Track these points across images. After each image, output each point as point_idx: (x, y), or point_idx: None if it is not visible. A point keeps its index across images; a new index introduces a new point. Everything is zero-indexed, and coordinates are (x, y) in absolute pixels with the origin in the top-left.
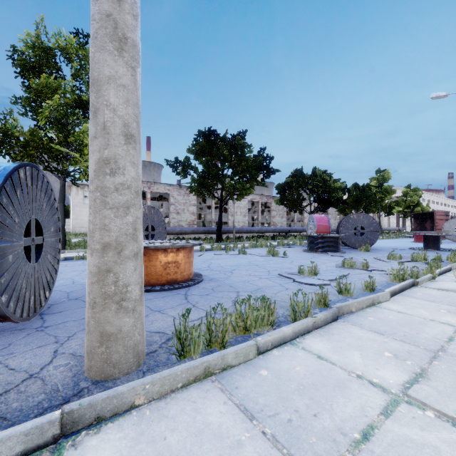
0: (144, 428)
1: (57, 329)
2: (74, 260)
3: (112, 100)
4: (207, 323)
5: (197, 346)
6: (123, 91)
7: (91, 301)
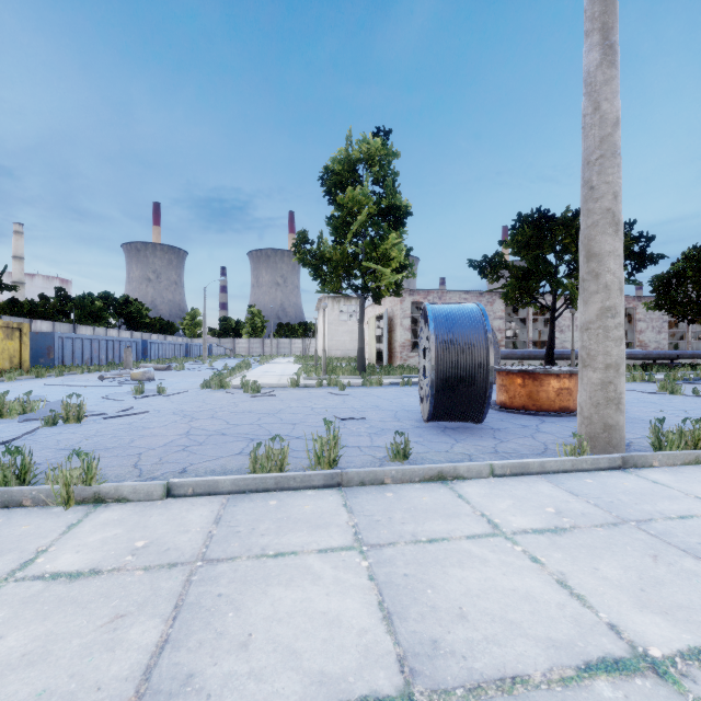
0: (673, 473)
1: (511, 431)
2: (399, 386)
3: (612, 267)
4: (679, 431)
5: (670, 449)
6: (618, 259)
7: (594, 403)
